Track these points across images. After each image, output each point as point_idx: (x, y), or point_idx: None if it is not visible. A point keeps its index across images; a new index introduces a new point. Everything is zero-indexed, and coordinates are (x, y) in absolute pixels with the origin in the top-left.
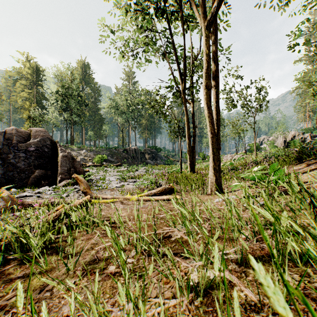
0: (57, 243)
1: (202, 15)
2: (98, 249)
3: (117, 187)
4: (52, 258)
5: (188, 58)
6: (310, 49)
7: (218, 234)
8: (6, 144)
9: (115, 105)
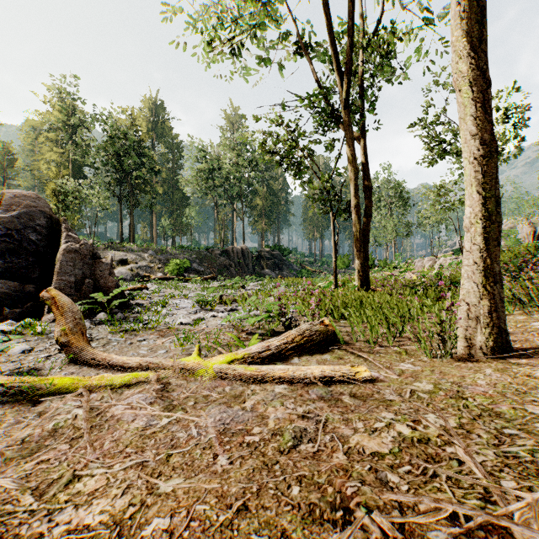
0: None
1: None
2: None
3: (182, 324)
4: None
5: None
6: None
7: None
8: None
9: (207, 172)
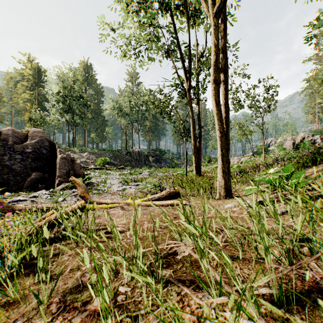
0: (34, 262)
1: (210, 2)
2: (85, 269)
3: (118, 191)
4: (27, 281)
5: (193, 56)
6: (319, 48)
7: (264, 278)
8: (1, 145)
9: (118, 107)
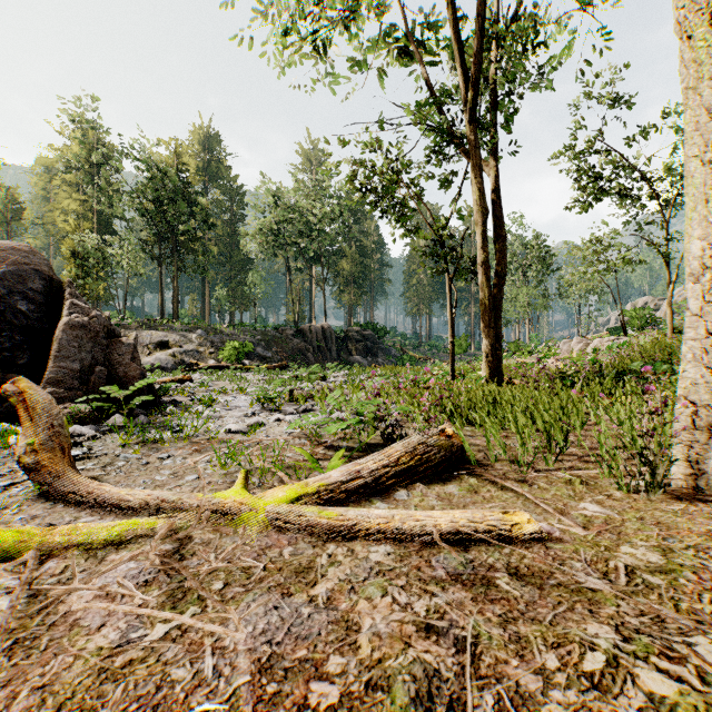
0: None
1: None
2: None
3: (231, 433)
4: None
5: None
6: None
7: None
8: None
9: (276, 226)
